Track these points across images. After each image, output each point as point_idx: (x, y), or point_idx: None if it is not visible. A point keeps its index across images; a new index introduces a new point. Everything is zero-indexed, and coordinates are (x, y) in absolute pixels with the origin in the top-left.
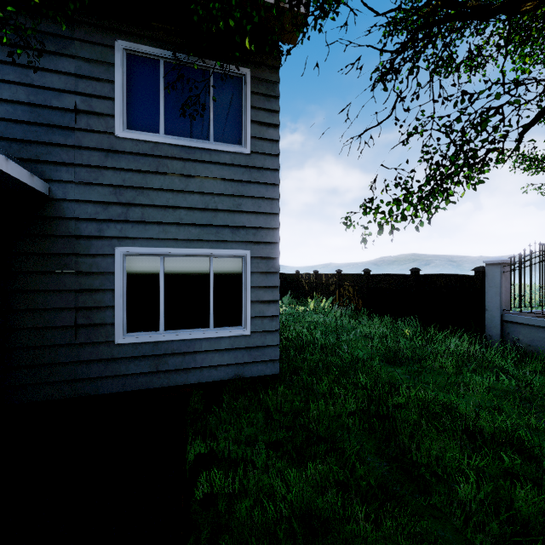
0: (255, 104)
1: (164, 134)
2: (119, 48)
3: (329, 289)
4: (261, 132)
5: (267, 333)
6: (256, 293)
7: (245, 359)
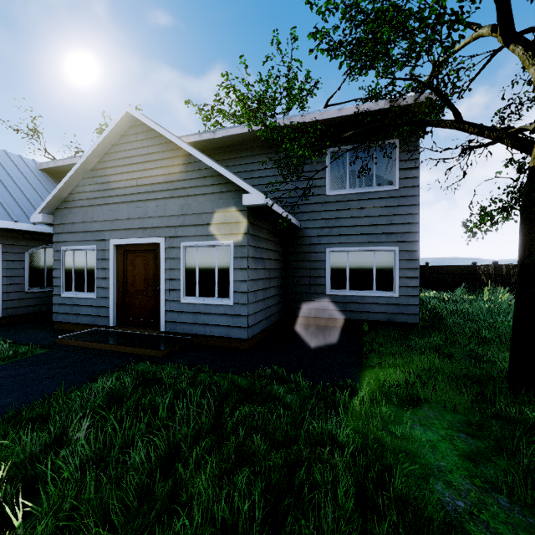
0: (401, 158)
1: (348, 188)
2: (327, 152)
3: (510, 280)
4: (406, 174)
5: (410, 297)
6: (402, 272)
7: (395, 311)
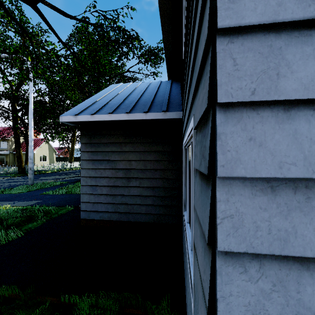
0: None
1: None
2: None
3: None
4: None
5: None
6: (197, 227)
7: None
